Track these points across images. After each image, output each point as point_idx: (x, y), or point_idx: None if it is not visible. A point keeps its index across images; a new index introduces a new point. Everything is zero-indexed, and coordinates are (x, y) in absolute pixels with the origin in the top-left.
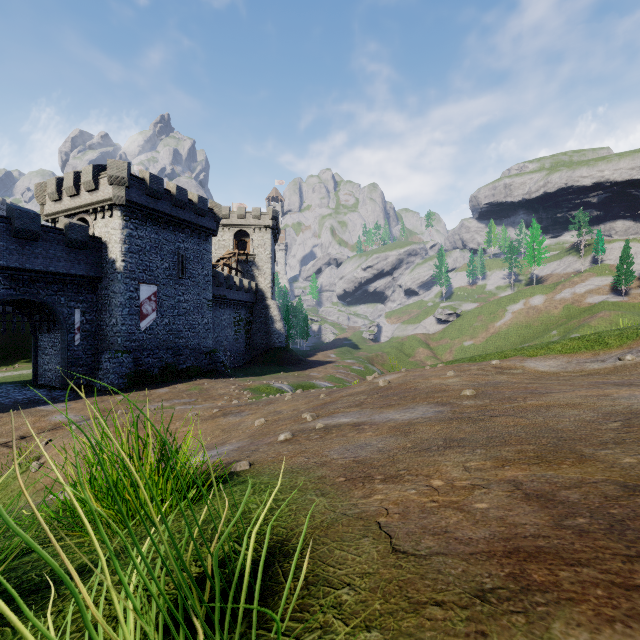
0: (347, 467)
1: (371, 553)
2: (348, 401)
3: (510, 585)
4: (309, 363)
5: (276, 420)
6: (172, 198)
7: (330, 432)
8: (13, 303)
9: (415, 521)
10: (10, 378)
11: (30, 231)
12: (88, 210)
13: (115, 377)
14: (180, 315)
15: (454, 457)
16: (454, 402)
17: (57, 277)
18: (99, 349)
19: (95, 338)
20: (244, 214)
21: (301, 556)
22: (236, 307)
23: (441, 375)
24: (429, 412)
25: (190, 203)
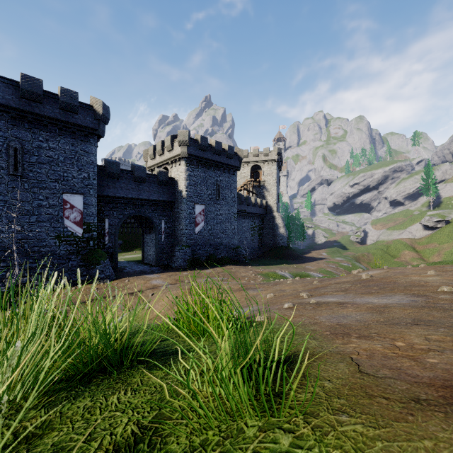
0: (332, 327)
1: (344, 370)
2: (335, 287)
3: (439, 400)
4: (305, 258)
5: (281, 295)
6: (213, 149)
7: (320, 306)
8: (134, 217)
9: (377, 361)
10: (132, 258)
11: (141, 177)
12: (168, 162)
13: (182, 261)
14: (217, 223)
15: (418, 331)
16: (430, 295)
17: (153, 202)
18: (173, 244)
19: (171, 237)
20: (257, 153)
21: (300, 364)
22: (252, 218)
23: (421, 273)
24: (404, 300)
25: (223, 151)
